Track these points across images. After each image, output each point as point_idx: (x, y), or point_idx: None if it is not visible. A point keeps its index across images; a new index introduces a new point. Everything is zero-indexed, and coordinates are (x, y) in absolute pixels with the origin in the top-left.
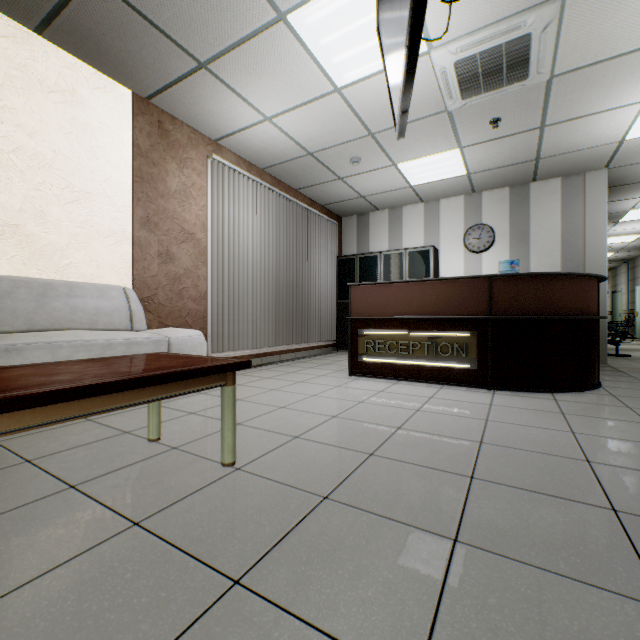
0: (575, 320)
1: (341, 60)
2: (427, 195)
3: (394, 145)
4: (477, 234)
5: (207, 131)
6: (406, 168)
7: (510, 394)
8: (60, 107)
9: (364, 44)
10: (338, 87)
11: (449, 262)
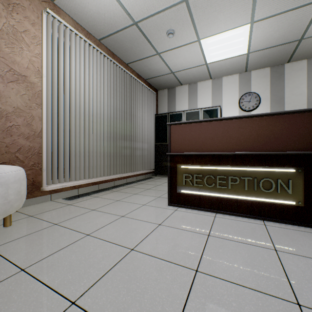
0: None
1: None
2: (215, 73)
3: (202, 16)
4: (248, 99)
5: None
6: (206, 44)
7: None
8: None
9: None
10: None
11: None
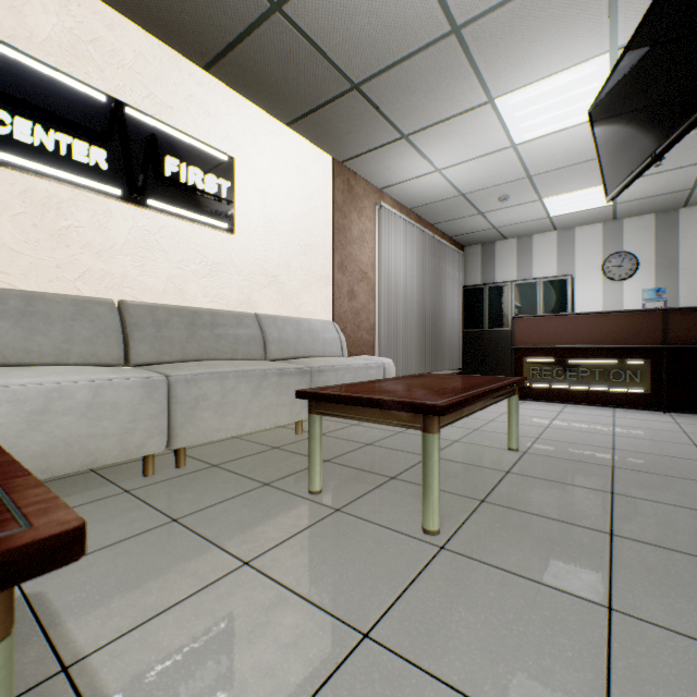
0: None
1: (527, 125)
2: (563, 224)
3: (547, 184)
4: (618, 262)
5: (377, 182)
6: (551, 202)
7: (687, 416)
8: (296, 180)
9: (553, 113)
10: (515, 144)
11: (585, 290)
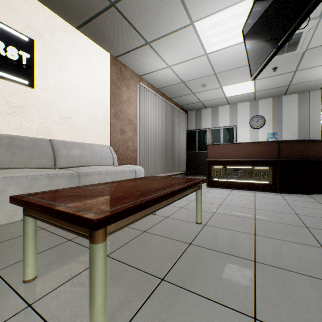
0: (318, 161)
1: (212, 41)
2: (232, 101)
3: (224, 78)
4: (256, 120)
5: (138, 71)
6: (226, 89)
7: (289, 195)
8: (84, 62)
9: (225, 35)
10: (207, 53)
11: (242, 133)
